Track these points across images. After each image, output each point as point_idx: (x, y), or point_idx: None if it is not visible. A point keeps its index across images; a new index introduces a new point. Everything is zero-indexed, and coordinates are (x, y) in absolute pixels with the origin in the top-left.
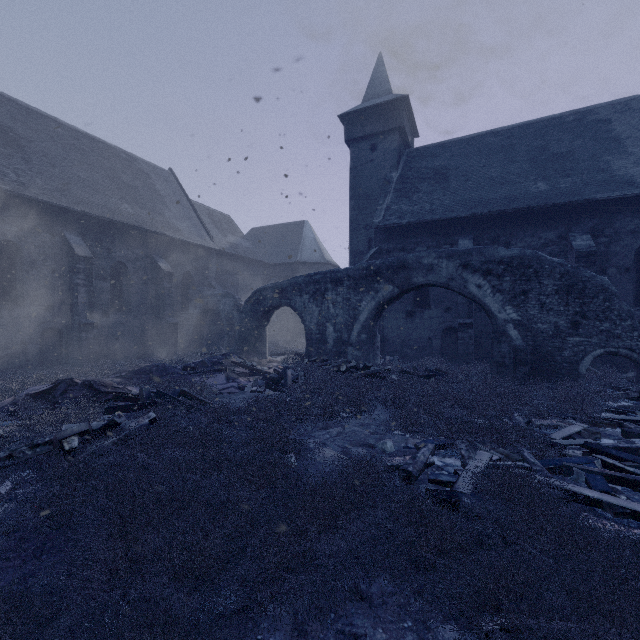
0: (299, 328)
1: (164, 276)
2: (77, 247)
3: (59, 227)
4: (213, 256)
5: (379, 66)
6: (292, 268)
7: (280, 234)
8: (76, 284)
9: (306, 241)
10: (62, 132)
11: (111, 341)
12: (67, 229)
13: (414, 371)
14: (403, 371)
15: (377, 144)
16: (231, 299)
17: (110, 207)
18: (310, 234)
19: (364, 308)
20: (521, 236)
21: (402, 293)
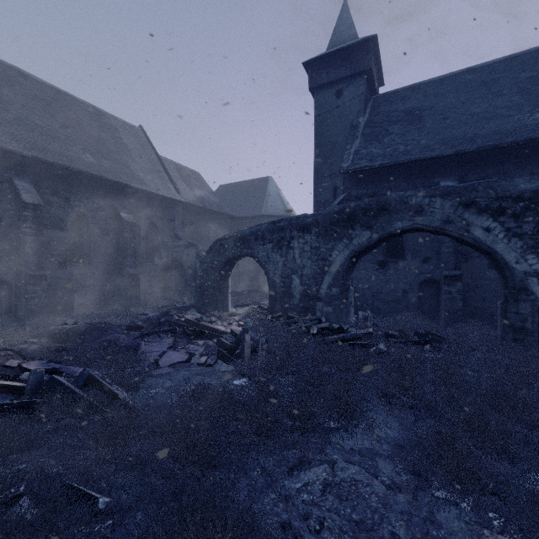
0: (263, 278)
1: (125, 226)
2: (25, 194)
3: (8, 173)
4: (179, 208)
5: (344, 13)
6: (257, 221)
7: (246, 190)
8: (23, 233)
9: (270, 195)
10: (25, 82)
11: (69, 293)
12: (17, 175)
13: (400, 334)
14: (387, 334)
15: (343, 90)
16: (194, 250)
17: (69, 155)
18: (274, 189)
19: (336, 258)
20: (517, 175)
21: (382, 240)
